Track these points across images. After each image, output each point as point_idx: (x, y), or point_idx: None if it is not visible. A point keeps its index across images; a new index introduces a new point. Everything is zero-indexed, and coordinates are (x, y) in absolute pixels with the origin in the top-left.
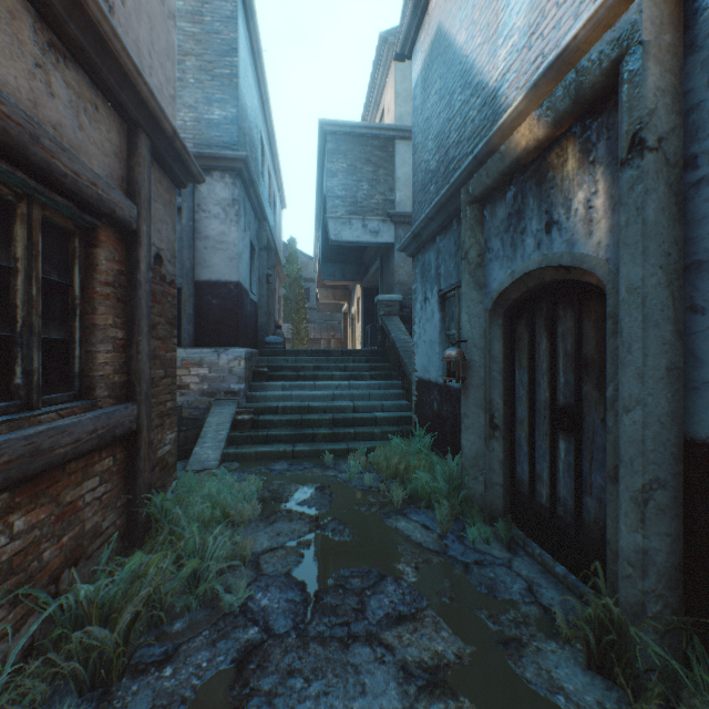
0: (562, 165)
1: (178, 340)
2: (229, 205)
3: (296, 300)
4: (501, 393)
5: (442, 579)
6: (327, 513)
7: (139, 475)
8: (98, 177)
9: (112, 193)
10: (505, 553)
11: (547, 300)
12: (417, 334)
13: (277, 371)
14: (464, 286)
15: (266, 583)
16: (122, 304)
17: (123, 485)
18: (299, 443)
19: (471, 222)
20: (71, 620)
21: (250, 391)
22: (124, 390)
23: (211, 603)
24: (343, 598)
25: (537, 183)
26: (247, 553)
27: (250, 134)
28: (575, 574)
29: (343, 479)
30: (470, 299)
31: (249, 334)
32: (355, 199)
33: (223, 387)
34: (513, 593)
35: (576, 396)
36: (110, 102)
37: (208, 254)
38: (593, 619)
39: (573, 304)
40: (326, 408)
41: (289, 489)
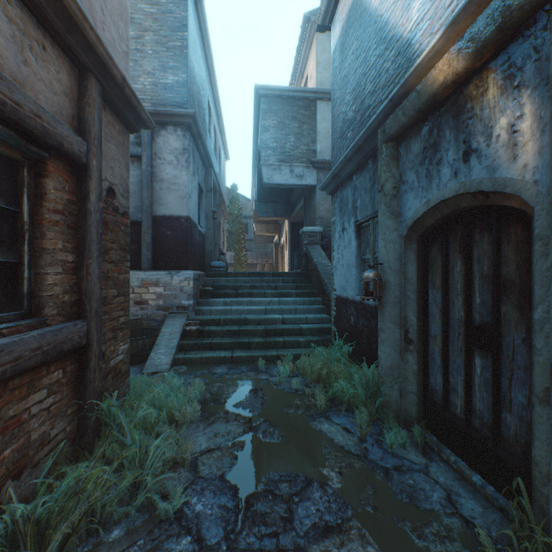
0: (481, 95)
1: (139, 264)
2: (181, 153)
3: (237, 233)
4: (415, 311)
5: (365, 486)
6: (259, 415)
7: (88, 385)
8: (42, 110)
9: (59, 127)
10: (421, 458)
11: (462, 226)
12: (335, 258)
13: (220, 290)
14: (380, 215)
15: (201, 486)
16: (72, 230)
17: (74, 394)
18: (237, 350)
19: (387, 158)
20: (8, 534)
21: (198, 306)
22: (75, 308)
23: (148, 508)
24: (273, 505)
25: (454, 115)
26: (186, 455)
27: (199, 97)
28: (493, 485)
29: (274, 382)
30: (386, 227)
31: (198, 259)
32: (283, 150)
33: (175, 302)
34: (433, 502)
35: (494, 315)
36: (58, 45)
37: (163, 193)
38: (529, 549)
39: (490, 228)
40: (259, 320)
41: (227, 391)
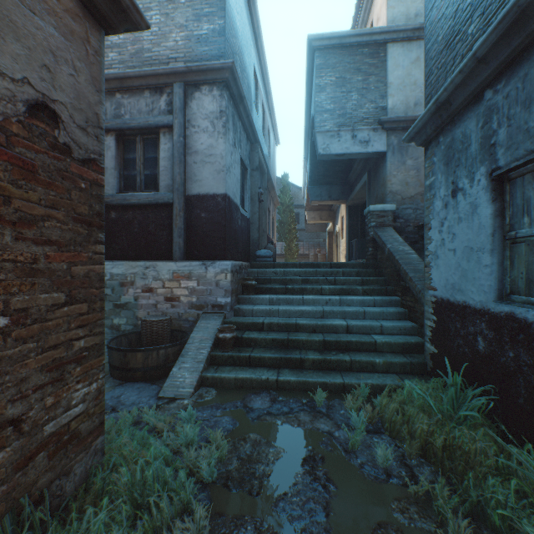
0: None
1: (171, 253)
2: (217, 117)
3: (288, 223)
4: None
5: None
6: None
7: None
8: None
9: None
10: None
11: None
12: (435, 240)
13: (265, 284)
14: None
15: None
16: None
17: None
18: (284, 369)
19: None
20: None
21: (238, 304)
22: None
23: None
24: None
25: None
26: None
27: (241, 57)
28: None
29: (342, 443)
30: None
31: (240, 247)
32: (343, 111)
33: (210, 300)
34: None
35: None
36: None
37: (197, 168)
38: None
39: None
40: (315, 326)
41: (266, 455)
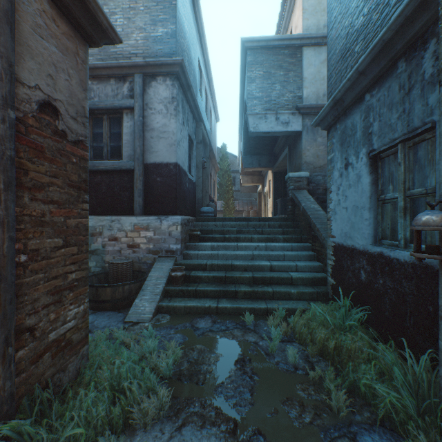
0: None
1: (132, 210)
2: (169, 102)
3: (226, 185)
4: None
5: None
6: (247, 417)
7: None
8: None
9: None
10: None
11: None
12: (334, 201)
13: (208, 234)
14: None
15: None
16: None
17: None
18: (223, 299)
19: None
20: None
21: (187, 250)
22: None
23: None
24: None
25: None
26: None
27: (189, 53)
28: None
29: (264, 349)
30: None
31: (188, 205)
32: (269, 98)
33: (164, 246)
34: None
35: None
36: None
37: (154, 142)
38: None
39: None
40: (246, 266)
41: (208, 359)
